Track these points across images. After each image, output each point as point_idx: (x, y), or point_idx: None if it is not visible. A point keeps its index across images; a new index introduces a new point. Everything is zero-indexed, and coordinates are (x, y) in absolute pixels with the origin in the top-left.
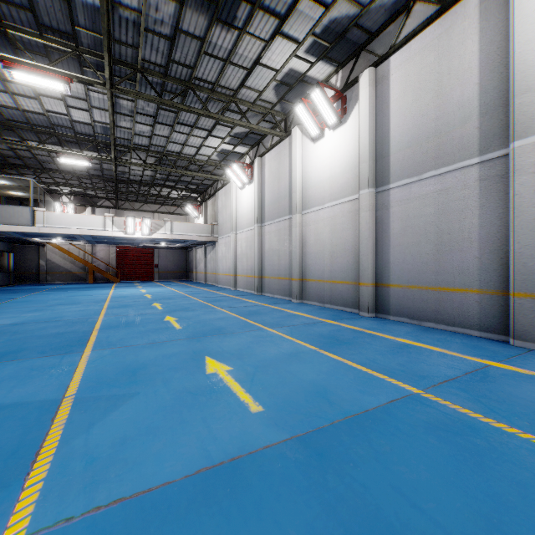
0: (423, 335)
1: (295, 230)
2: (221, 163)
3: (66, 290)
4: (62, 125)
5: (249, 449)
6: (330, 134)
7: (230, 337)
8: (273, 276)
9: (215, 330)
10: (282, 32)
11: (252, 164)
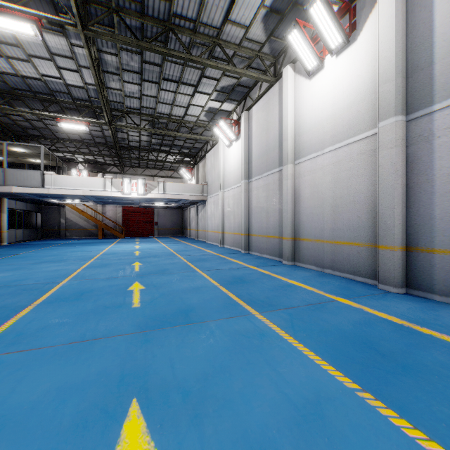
0: None
1: (286, 182)
2: (210, 124)
3: (72, 245)
4: (60, 91)
5: None
6: (332, 62)
7: (197, 332)
8: (261, 234)
9: (180, 313)
10: None
11: (239, 120)
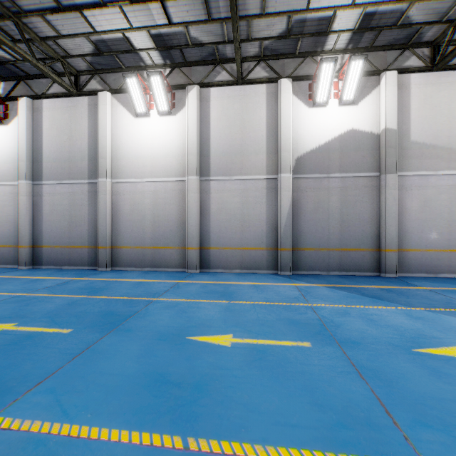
0: (56, 273)
1: None
2: None
3: None
4: None
5: None
6: None
7: None
8: None
9: None
10: None
11: None
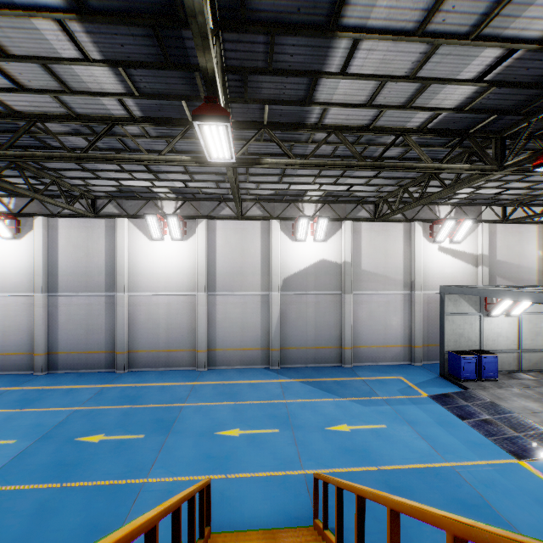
0: (79, 380)
1: None
2: None
3: None
4: None
5: (25, 448)
6: (4, 240)
7: None
8: None
9: None
10: None
11: None
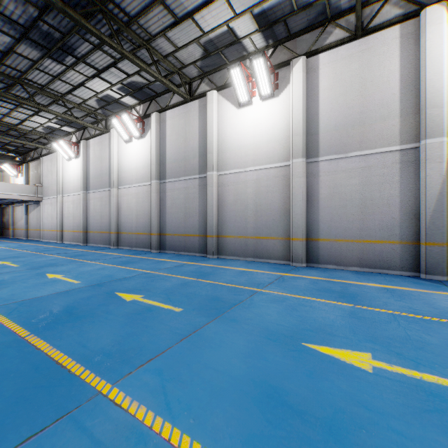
0: (175, 257)
1: (113, 199)
2: (47, 135)
3: None
4: None
5: (74, 288)
6: (136, 141)
7: (61, 266)
8: (97, 231)
9: (49, 265)
10: (100, 76)
11: (79, 143)
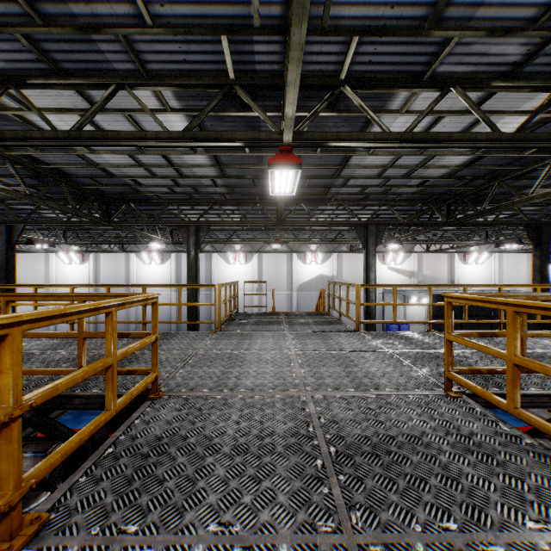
0: None
1: None
2: None
3: None
4: None
5: None
6: (155, 265)
7: None
8: None
9: None
10: None
11: (84, 253)
